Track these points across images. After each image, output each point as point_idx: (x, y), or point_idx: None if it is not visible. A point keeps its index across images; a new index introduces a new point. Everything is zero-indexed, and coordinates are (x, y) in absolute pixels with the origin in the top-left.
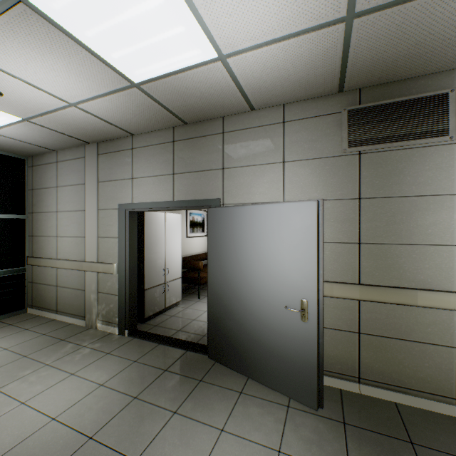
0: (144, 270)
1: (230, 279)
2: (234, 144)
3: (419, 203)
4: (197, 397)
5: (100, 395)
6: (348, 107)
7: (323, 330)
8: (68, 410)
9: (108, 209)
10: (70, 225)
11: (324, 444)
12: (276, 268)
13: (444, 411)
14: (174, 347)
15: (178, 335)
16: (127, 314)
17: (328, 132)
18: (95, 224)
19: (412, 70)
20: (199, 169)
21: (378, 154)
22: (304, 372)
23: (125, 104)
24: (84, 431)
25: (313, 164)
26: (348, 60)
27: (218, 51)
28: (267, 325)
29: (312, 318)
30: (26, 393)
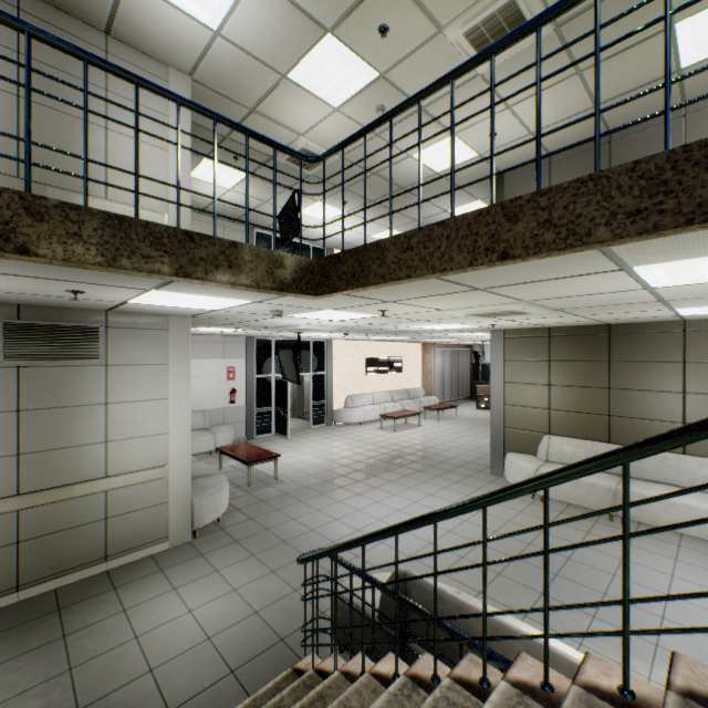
0: None
1: None
2: None
3: (78, 412)
4: None
5: None
6: (5, 319)
7: None
8: None
9: None
10: None
11: None
12: None
13: (98, 571)
14: None
15: None
16: None
17: None
18: None
19: (70, 306)
20: None
21: (40, 368)
22: None
23: None
24: None
25: None
26: None
27: None
28: None
29: None
30: None
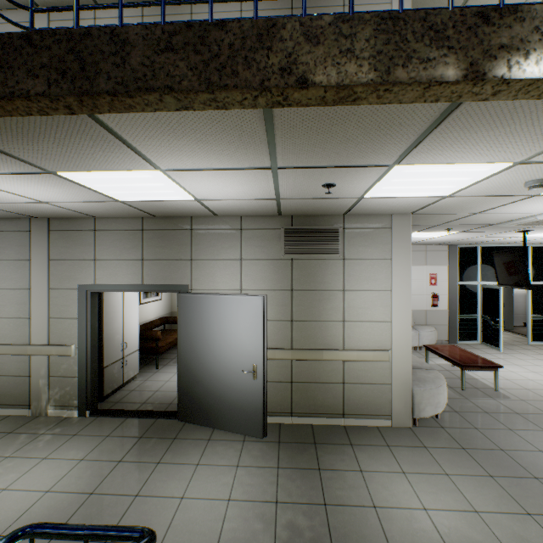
0: (104, 348)
1: (199, 353)
2: (201, 241)
3: (325, 295)
4: (175, 450)
5: (85, 467)
6: (284, 226)
7: (269, 384)
8: (59, 482)
9: (63, 289)
10: (6, 305)
11: (266, 455)
12: (236, 343)
13: (337, 423)
14: (143, 418)
15: (144, 407)
16: (88, 395)
17: (272, 241)
18: (45, 304)
19: (320, 213)
20: (169, 257)
21: (303, 261)
22: (255, 414)
23: (103, 206)
24: (83, 491)
25: (262, 264)
26: (281, 208)
27: (195, 198)
28: (229, 385)
29: (260, 376)
30: (1, 482)
